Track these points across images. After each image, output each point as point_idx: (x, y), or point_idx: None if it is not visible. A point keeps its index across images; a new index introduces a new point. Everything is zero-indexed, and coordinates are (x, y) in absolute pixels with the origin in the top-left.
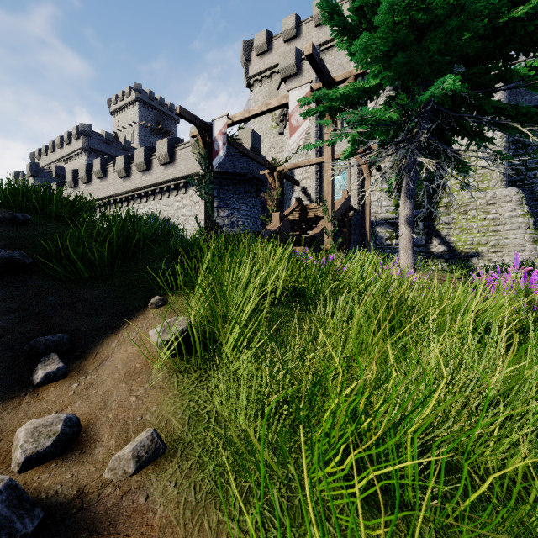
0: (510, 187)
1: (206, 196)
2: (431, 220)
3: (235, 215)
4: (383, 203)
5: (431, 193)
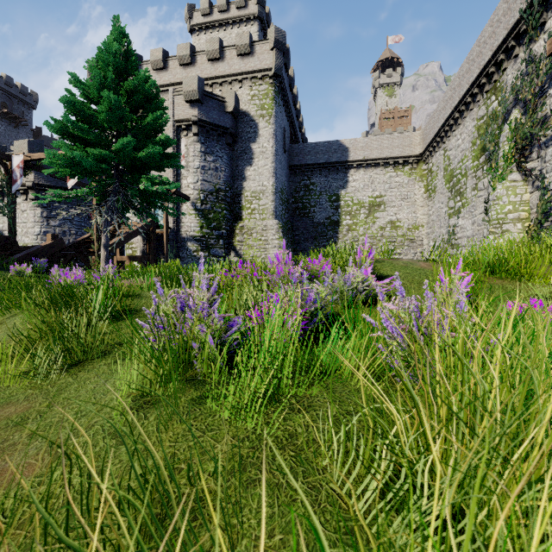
0: (274, 220)
1: (8, 213)
2: (231, 239)
3: (68, 225)
4: (192, 224)
5: (234, 219)
